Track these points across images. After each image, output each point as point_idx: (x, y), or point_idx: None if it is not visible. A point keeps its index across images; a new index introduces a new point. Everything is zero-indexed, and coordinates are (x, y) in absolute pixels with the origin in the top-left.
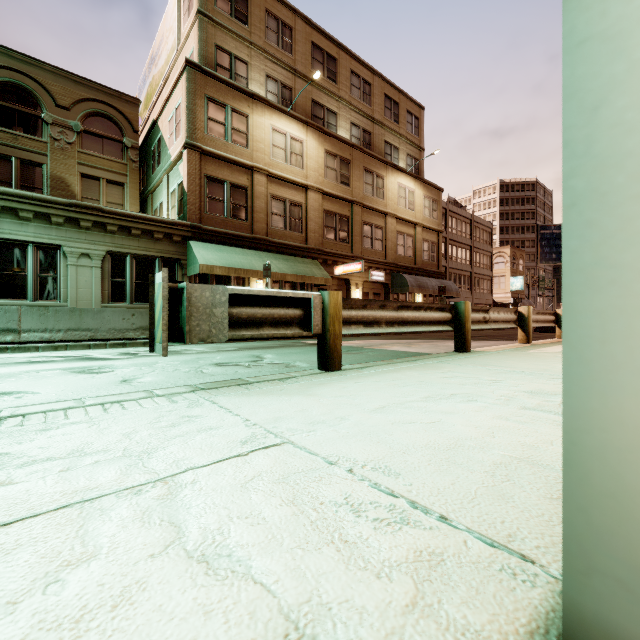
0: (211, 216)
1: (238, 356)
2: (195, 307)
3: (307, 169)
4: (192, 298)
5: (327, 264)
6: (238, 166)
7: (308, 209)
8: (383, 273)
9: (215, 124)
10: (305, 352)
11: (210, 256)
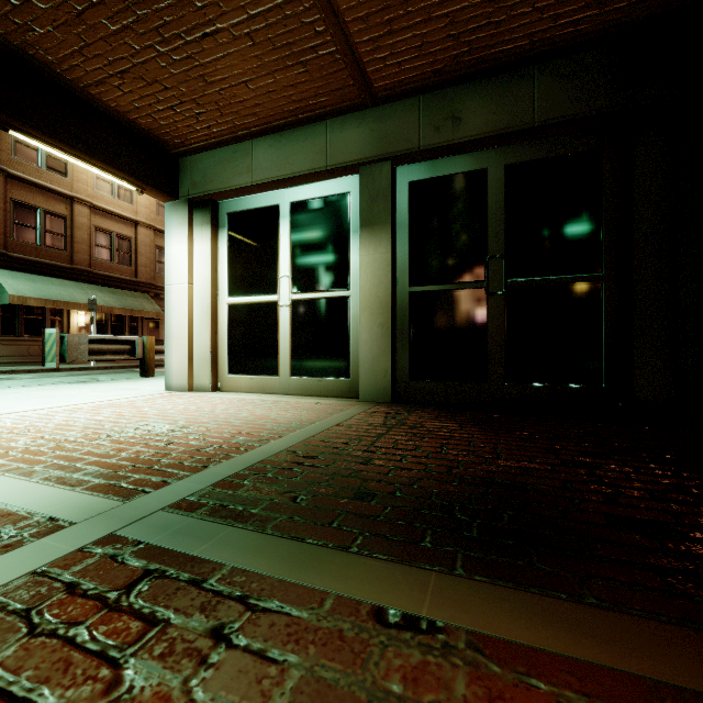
0: (20, 243)
1: (74, 378)
2: (70, 345)
3: (137, 205)
4: (69, 341)
5: (160, 298)
6: (54, 194)
7: (138, 244)
8: None
9: (25, 148)
10: (134, 375)
11: (21, 286)
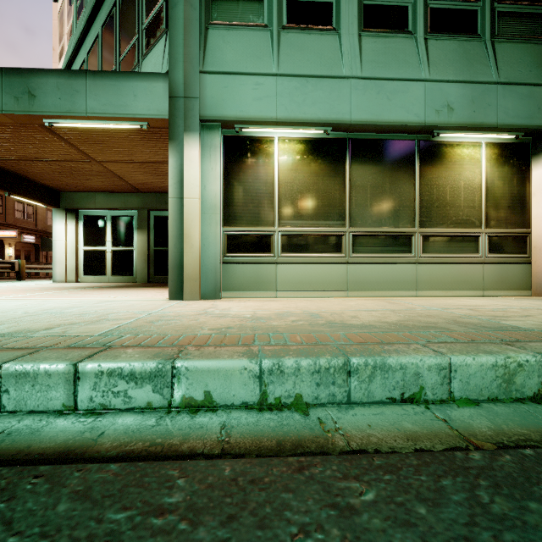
0: None
1: None
2: None
3: None
4: None
5: None
6: None
7: None
8: (34, 237)
9: None
10: None
11: None
